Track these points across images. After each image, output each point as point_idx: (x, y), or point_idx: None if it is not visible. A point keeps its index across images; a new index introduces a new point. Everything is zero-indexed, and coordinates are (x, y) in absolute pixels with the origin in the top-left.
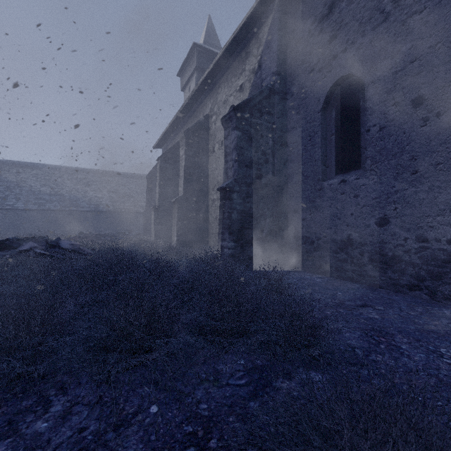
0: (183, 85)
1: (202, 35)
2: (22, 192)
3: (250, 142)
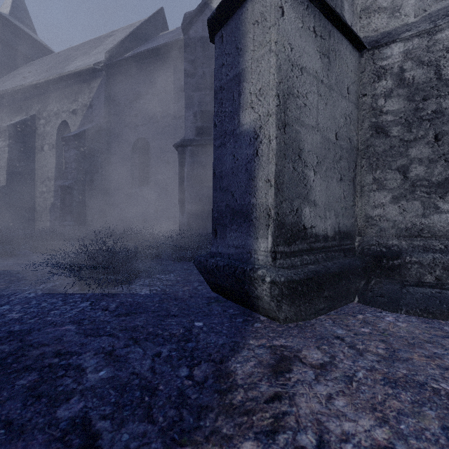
0: None
1: (6, 2)
2: None
3: (86, 159)
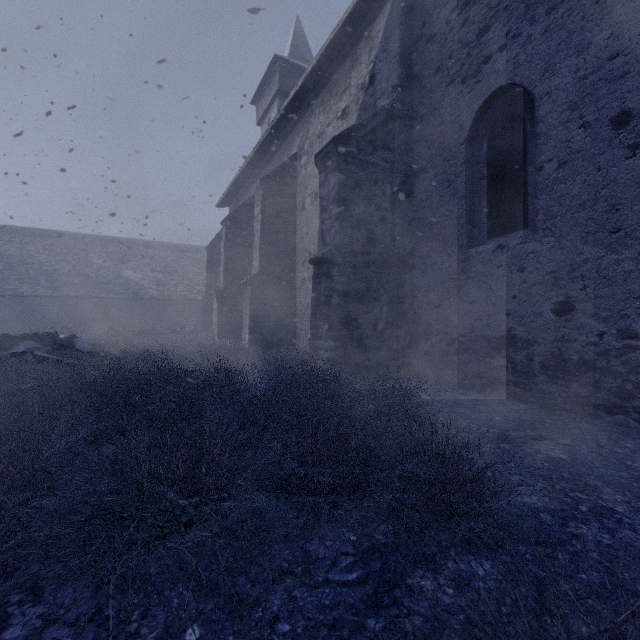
0: (260, 117)
1: (287, 45)
2: (29, 272)
3: (358, 191)
